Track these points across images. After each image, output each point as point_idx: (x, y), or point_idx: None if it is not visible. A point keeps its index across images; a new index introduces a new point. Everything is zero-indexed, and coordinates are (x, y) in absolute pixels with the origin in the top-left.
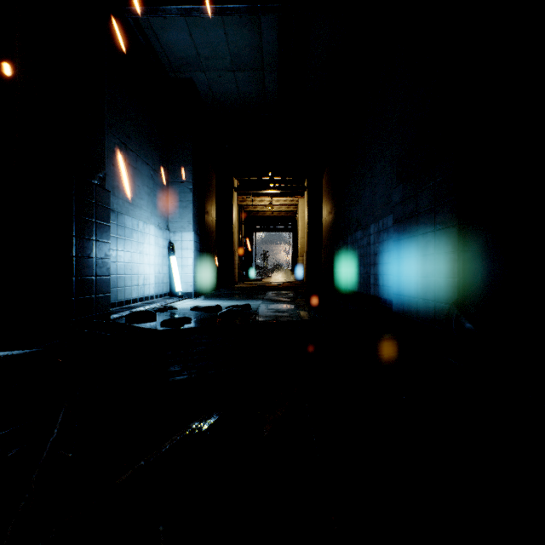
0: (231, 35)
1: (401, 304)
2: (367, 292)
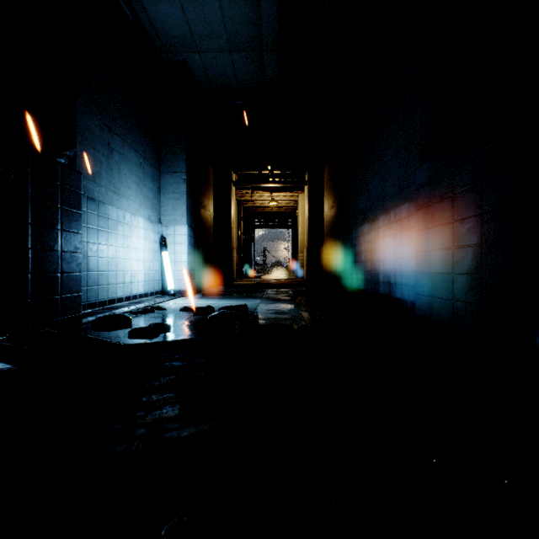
0: (226, 9)
1: (428, 306)
2: (375, 290)
